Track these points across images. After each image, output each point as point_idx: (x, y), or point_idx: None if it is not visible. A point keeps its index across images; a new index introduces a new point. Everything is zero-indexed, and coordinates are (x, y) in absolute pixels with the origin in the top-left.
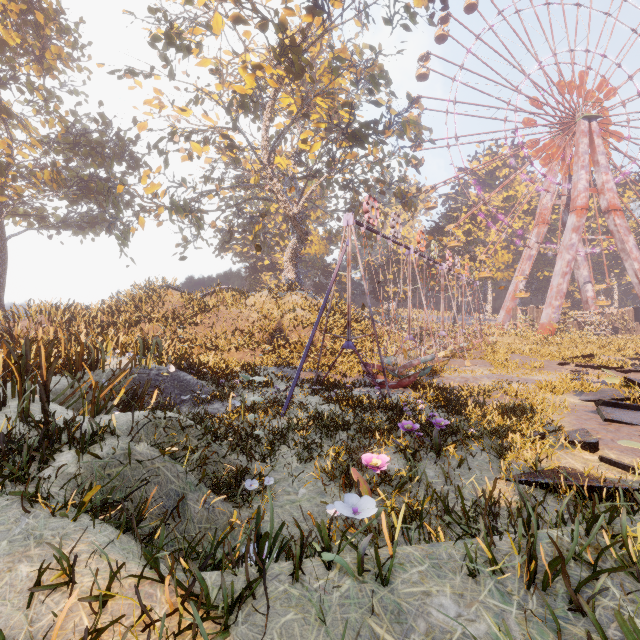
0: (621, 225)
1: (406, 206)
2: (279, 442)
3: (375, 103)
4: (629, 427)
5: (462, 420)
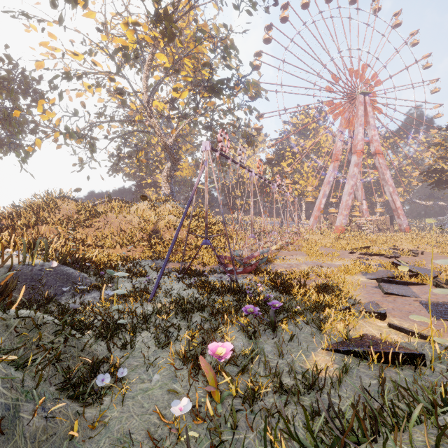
0: (382, 163)
1: (249, 143)
2: (142, 328)
3: (228, 66)
4: (401, 298)
5: (290, 298)
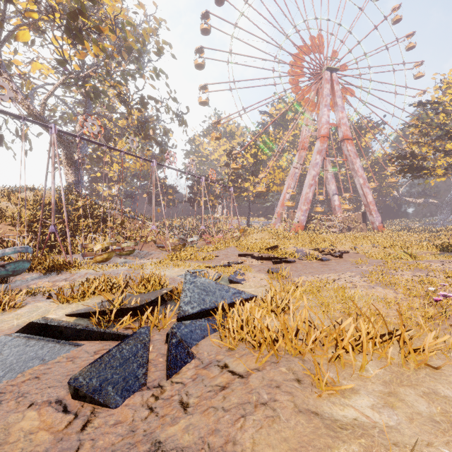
0: (351, 150)
1: (174, 121)
2: None
3: None
4: None
5: None
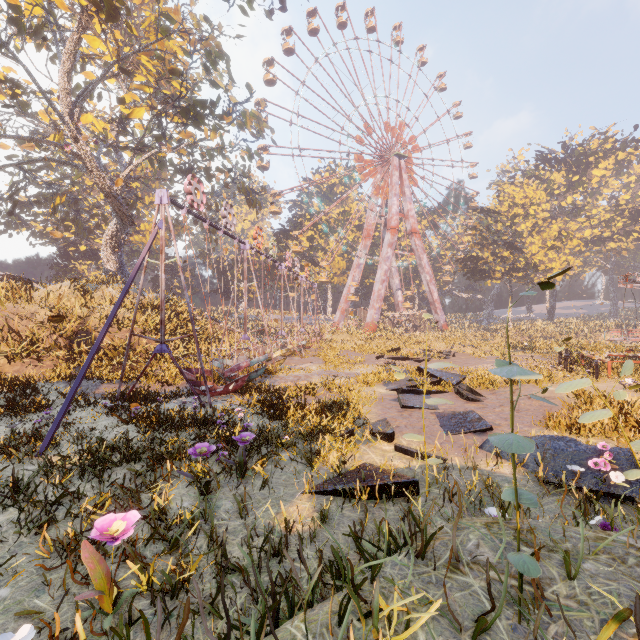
0: (419, 245)
1: (250, 203)
2: (1, 505)
3: (212, 83)
4: (418, 411)
5: (281, 426)
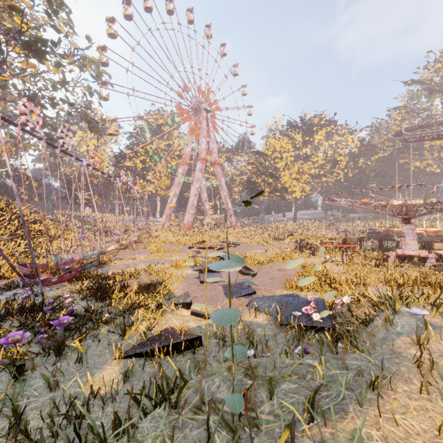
0: (220, 172)
1: (92, 130)
2: None
3: (54, 27)
4: (211, 284)
5: (104, 306)
